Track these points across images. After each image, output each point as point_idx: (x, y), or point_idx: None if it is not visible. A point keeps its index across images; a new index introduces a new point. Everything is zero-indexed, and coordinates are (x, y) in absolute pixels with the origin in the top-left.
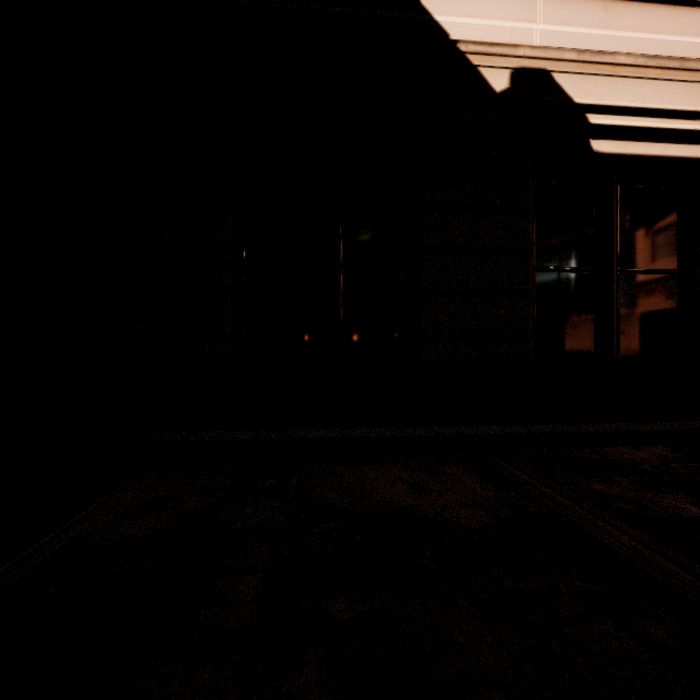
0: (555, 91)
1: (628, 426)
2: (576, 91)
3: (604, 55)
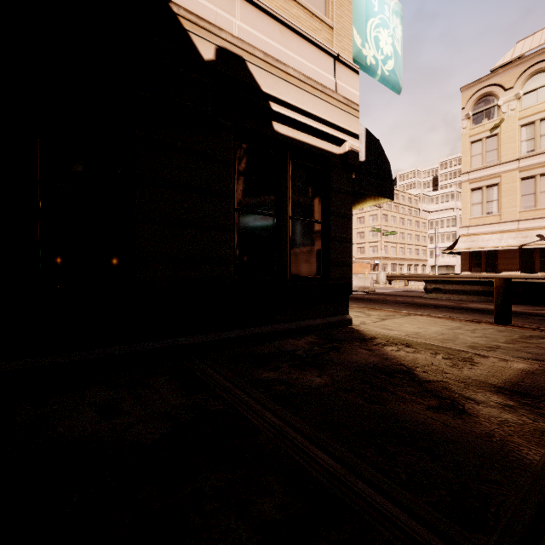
0: (249, 76)
1: (295, 324)
2: (263, 82)
3: (280, 63)
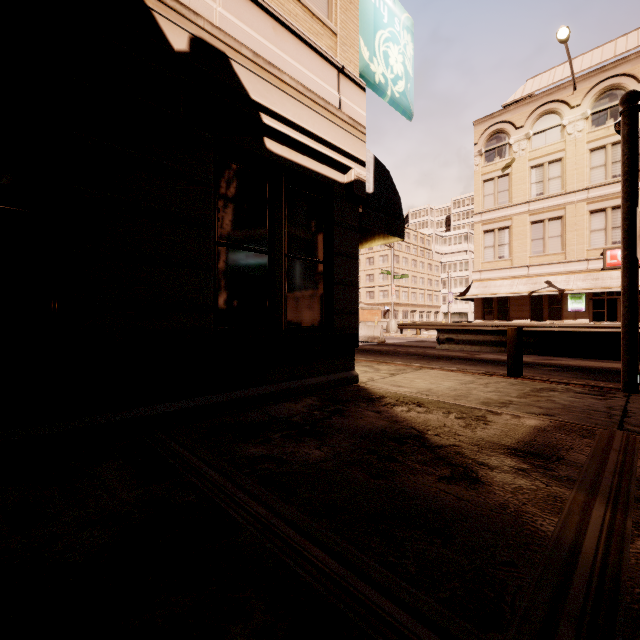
0: (233, 78)
1: (292, 383)
2: (252, 88)
3: (274, 68)
